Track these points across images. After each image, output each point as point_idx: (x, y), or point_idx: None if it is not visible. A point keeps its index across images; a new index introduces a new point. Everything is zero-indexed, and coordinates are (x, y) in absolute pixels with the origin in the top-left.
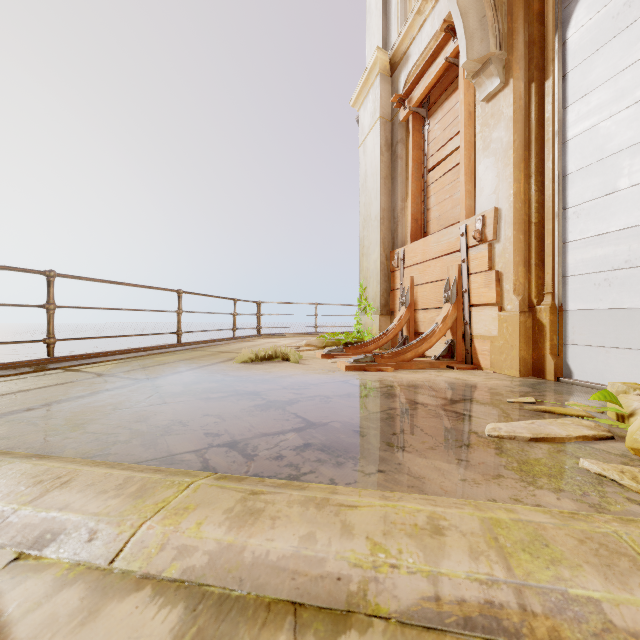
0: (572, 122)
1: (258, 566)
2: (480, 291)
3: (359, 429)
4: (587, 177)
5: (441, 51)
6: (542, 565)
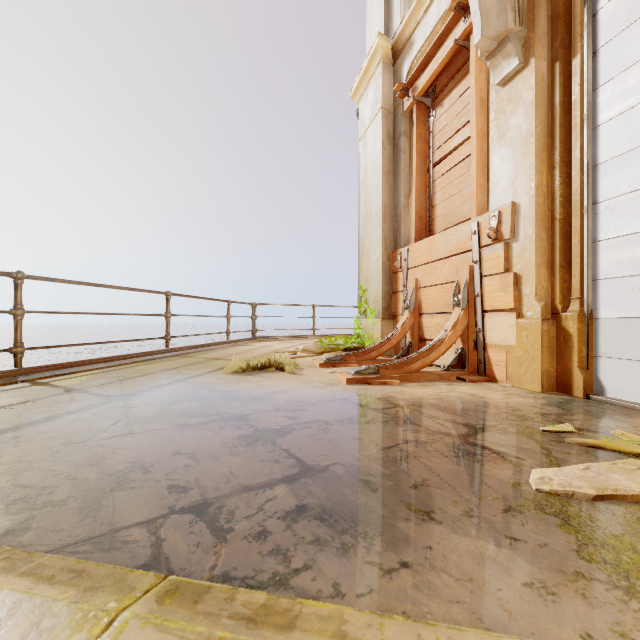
0: (604, 104)
1: None
2: (495, 295)
3: (368, 478)
4: (623, 166)
5: (449, 33)
6: None
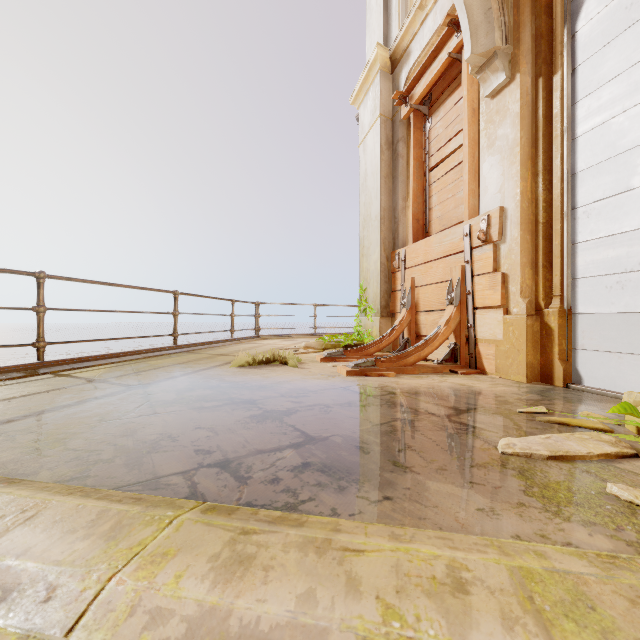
0: (582, 118)
1: (246, 639)
2: (485, 293)
3: (362, 445)
4: (598, 175)
5: (444, 46)
6: (592, 639)
